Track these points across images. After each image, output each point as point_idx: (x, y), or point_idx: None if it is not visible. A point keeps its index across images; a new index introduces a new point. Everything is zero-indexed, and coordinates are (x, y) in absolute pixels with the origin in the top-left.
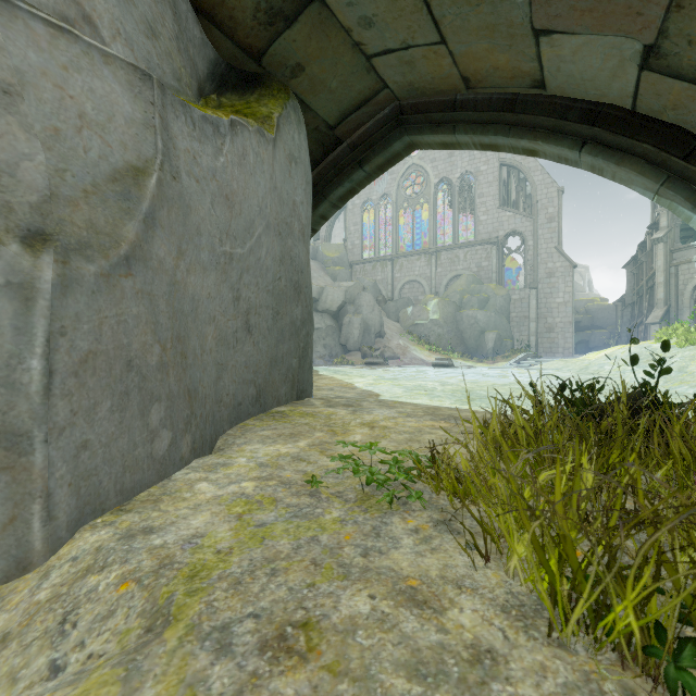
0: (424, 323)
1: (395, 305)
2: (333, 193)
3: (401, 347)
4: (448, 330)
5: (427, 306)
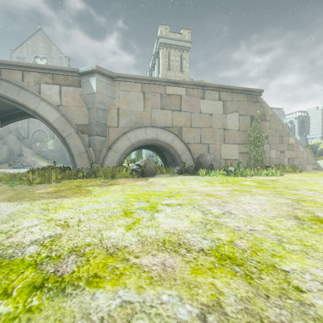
0: (46, 150)
1: (30, 141)
2: (5, 122)
3: (33, 161)
4: (58, 154)
5: (48, 143)
